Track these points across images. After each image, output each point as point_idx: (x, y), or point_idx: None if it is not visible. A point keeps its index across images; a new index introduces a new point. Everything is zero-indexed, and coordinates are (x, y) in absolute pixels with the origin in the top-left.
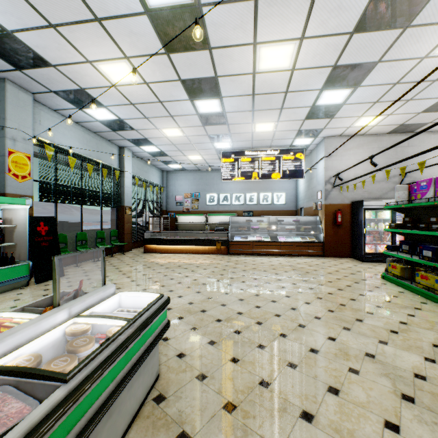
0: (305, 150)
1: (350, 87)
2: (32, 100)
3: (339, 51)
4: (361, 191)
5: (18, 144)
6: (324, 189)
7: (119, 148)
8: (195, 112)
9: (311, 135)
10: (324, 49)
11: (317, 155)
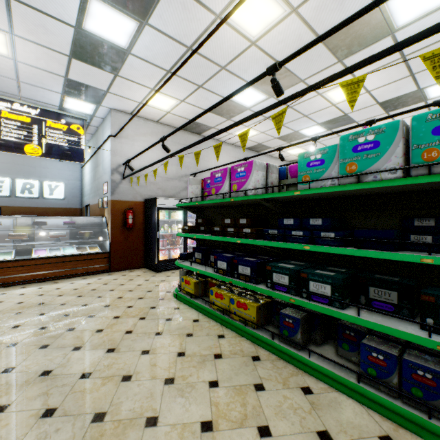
0: (88, 124)
1: (134, 15)
2: None
3: None
4: (156, 187)
5: None
6: (111, 179)
7: None
8: None
9: (91, 99)
10: None
11: (104, 133)
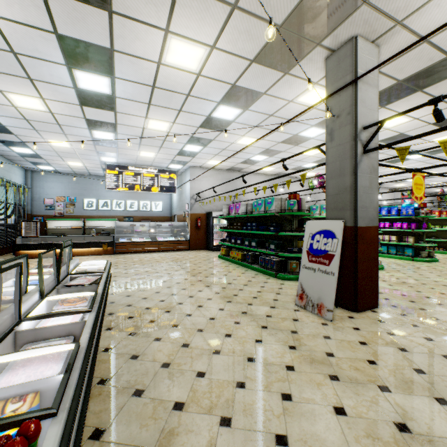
0: (177, 171)
1: (201, 146)
2: None
3: (194, 132)
4: (212, 205)
5: None
6: (190, 202)
7: None
8: (90, 136)
9: (181, 164)
10: (186, 129)
11: (186, 177)
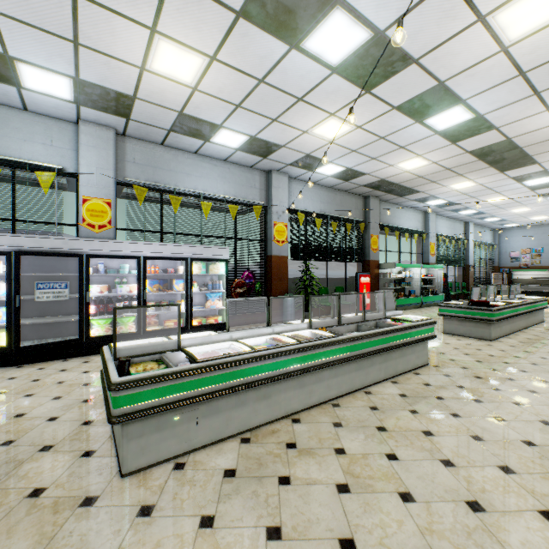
0: None
1: None
2: (435, 216)
3: None
4: None
5: (431, 239)
6: None
7: (464, 223)
8: (546, 200)
9: None
10: None
11: None
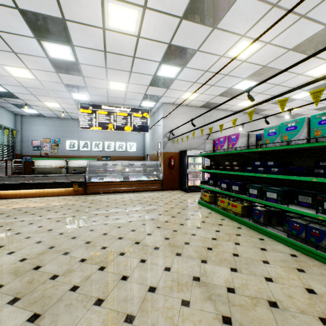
0: (150, 111)
1: (179, 66)
2: None
3: (173, 32)
4: (186, 144)
5: None
6: (163, 141)
7: None
8: (45, 55)
9: (154, 100)
10: (162, 25)
11: (158, 115)
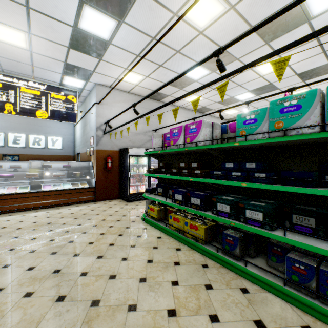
0: (79, 95)
1: (114, 16)
2: None
3: None
4: (127, 140)
5: None
6: (96, 134)
7: None
8: None
9: (82, 77)
10: None
11: (91, 101)
